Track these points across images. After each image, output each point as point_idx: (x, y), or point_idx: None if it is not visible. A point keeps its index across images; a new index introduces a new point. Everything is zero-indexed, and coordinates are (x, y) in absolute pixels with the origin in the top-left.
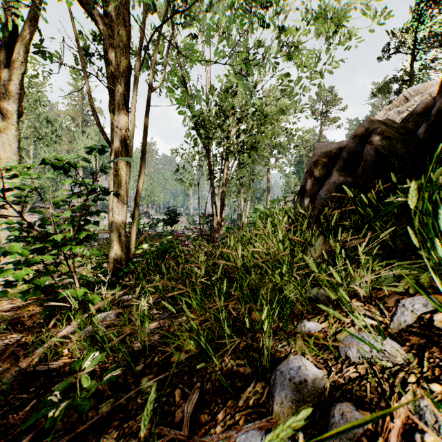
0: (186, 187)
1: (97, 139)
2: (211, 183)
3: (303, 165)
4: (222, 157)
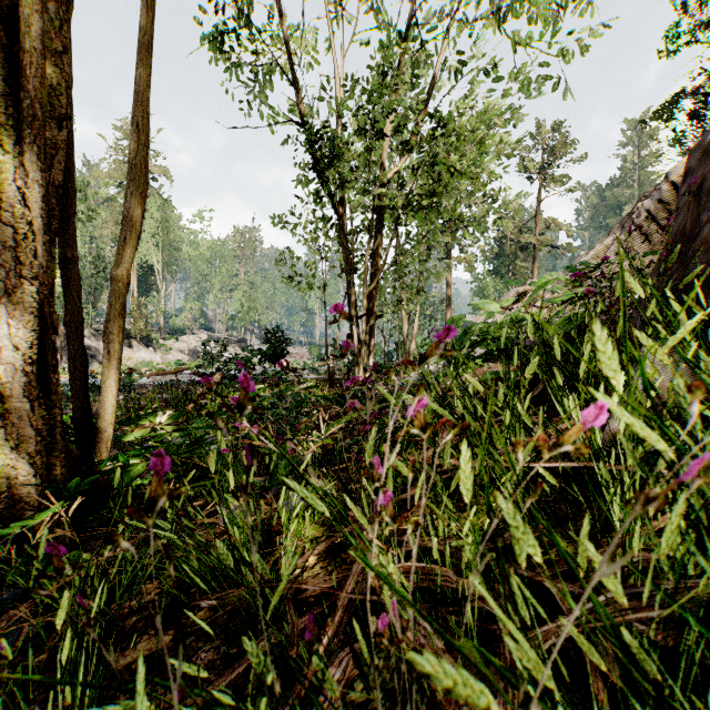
0: (302, 290)
1: (159, 217)
2: (349, 278)
3: (507, 259)
4: (371, 221)
